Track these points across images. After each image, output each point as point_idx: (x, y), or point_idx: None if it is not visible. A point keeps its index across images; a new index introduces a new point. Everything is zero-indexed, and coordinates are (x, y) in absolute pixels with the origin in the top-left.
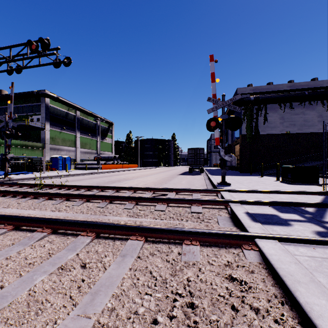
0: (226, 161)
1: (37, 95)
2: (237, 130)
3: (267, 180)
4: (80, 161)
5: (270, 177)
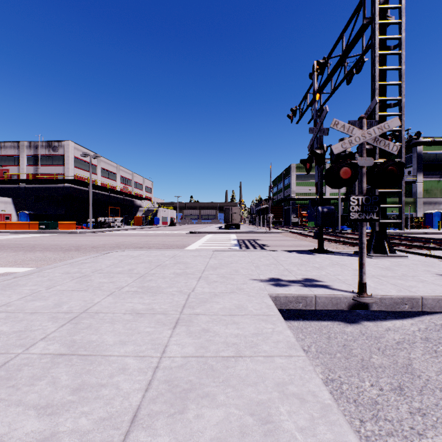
0: None
1: (406, 147)
2: None
3: None
4: None
5: None
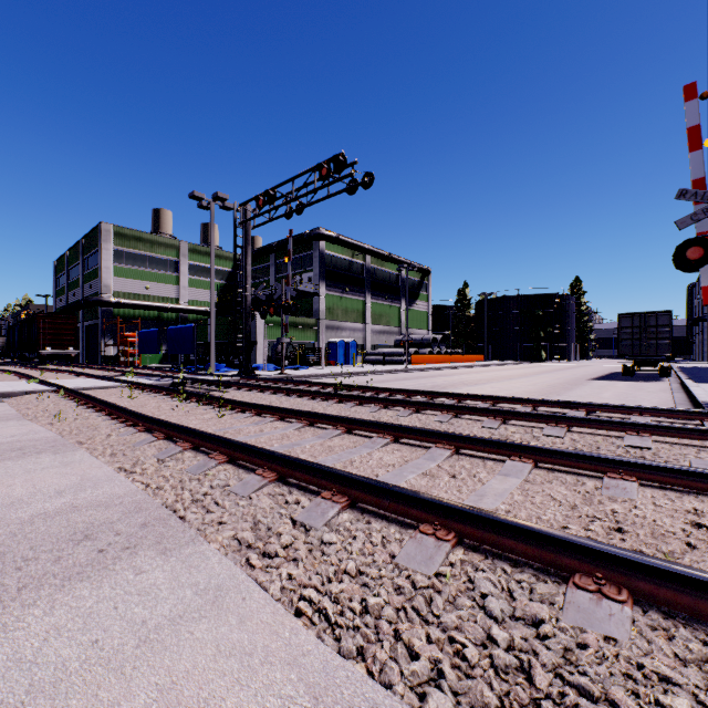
0: None
1: (308, 238)
2: None
3: None
4: (370, 349)
5: None
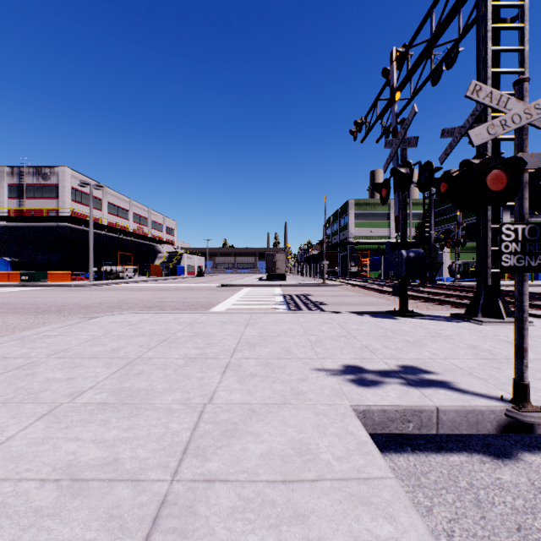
0: None
1: None
2: None
3: None
4: None
5: None
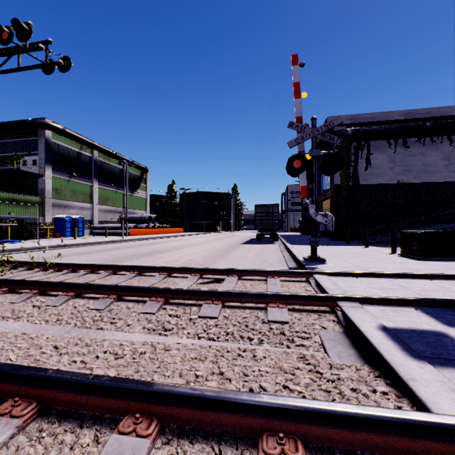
0: (318, 223)
1: (32, 125)
2: (326, 179)
3: (377, 253)
4: (98, 224)
5: (379, 248)
